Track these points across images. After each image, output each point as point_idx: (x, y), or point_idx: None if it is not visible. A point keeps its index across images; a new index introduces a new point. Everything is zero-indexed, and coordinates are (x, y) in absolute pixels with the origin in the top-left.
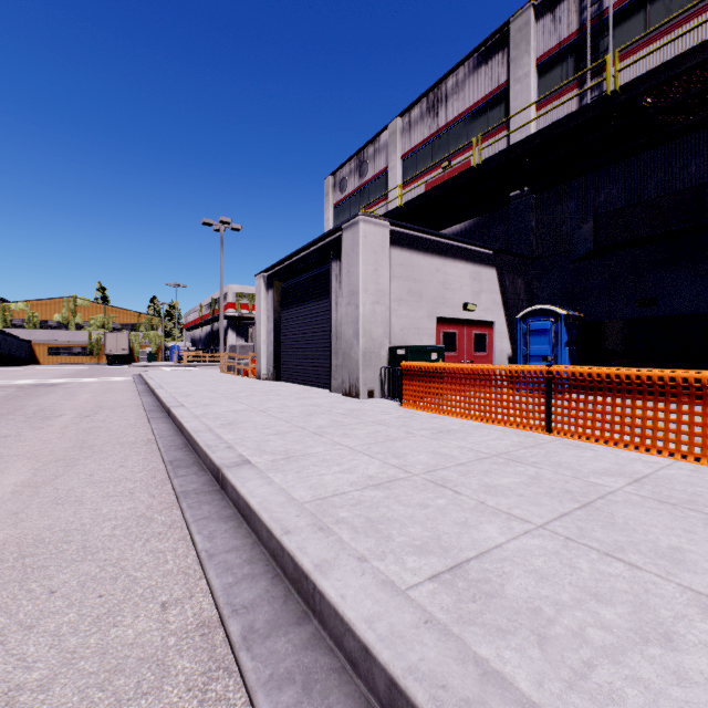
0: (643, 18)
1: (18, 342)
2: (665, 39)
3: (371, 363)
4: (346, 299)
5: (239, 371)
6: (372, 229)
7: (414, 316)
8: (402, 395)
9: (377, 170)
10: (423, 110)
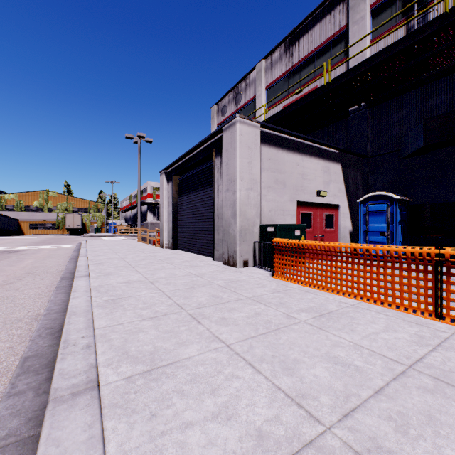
0: None
1: (9, 220)
2: None
3: (245, 238)
4: (225, 186)
5: (150, 241)
6: (246, 129)
7: (279, 200)
8: (273, 267)
9: (248, 99)
10: (281, 52)
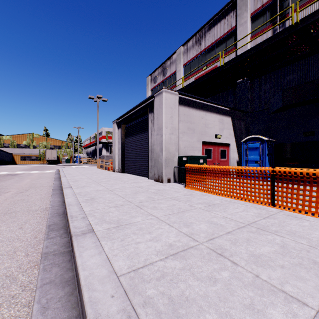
0: None
1: (6, 154)
2: None
3: (169, 164)
4: (156, 132)
5: (105, 167)
6: (169, 96)
7: (190, 141)
8: (185, 182)
9: (171, 72)
10: (193, 42)
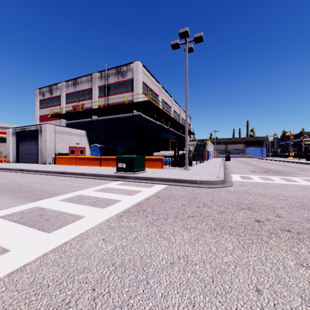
0: (115, 89)
1: None
2: (117, 95)
3: (50, 156)
4: (43, 142)
5: None
6: (50, 127)
7: (62, 146)
8: (56, 162)
9: (57, 95)
10: (72, 83)
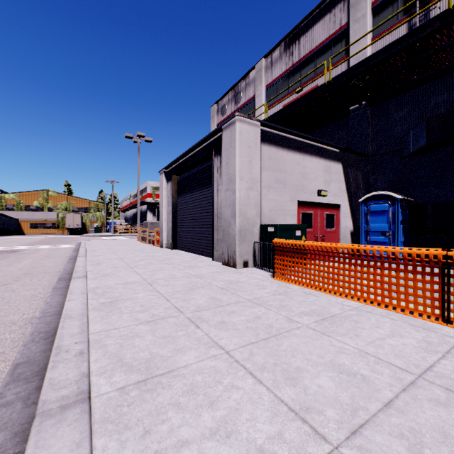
0: None
1: (9, 220)
2: None
3: (245, 238)
4: (225, 186)
5: (149, 240)
6: (246, 128)
7: (280, 200)
8: (273, 268)
9: (248, 98)
10: (281, 51)
